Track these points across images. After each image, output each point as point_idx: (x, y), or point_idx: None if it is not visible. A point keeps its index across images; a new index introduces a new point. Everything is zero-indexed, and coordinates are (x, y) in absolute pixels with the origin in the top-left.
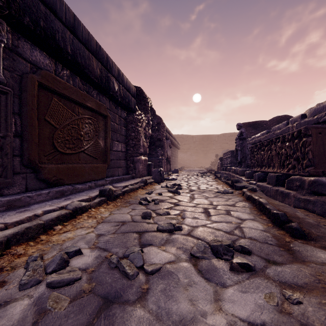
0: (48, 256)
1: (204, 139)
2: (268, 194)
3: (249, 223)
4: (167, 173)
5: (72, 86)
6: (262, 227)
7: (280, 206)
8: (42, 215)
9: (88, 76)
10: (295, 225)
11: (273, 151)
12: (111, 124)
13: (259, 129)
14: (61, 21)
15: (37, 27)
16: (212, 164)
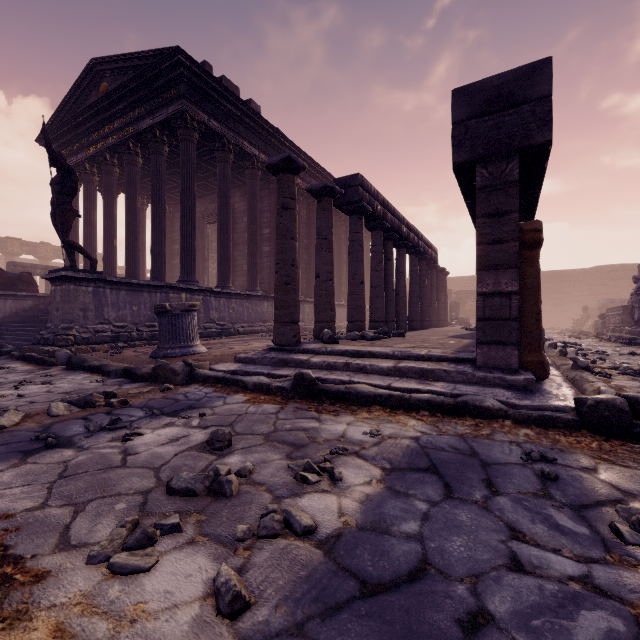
0: None
1: (554, 279)
2: None
3: None
4: None
5: None
6: None
7: None
8: None
9: None
10: None
11: None
12: None
13: None
14: None
15: None
16: (576, 323)
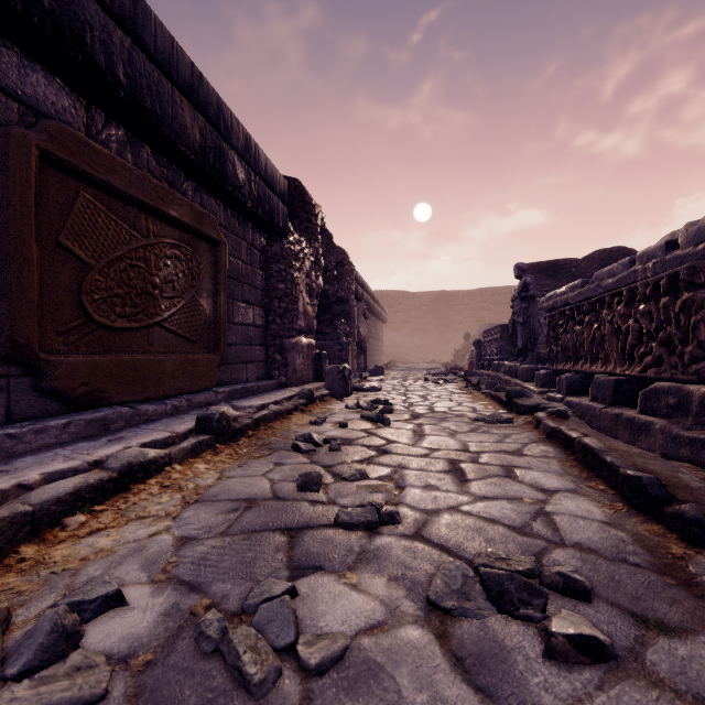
0: (28, 614)
1: (439, 301)
2: (594, 425)
3: (567, 503)
4: (359, 375)
5: (130, 165)
6: (600, 513)
7: (636, 455)
8: (39, 486)
9: (171, 145)
10: (691, 512)
11: (606, 323)
12: (229, 262)
13: (562, 277)
14: (99, 2)
15: (33, 8)
16: (457, 355)
